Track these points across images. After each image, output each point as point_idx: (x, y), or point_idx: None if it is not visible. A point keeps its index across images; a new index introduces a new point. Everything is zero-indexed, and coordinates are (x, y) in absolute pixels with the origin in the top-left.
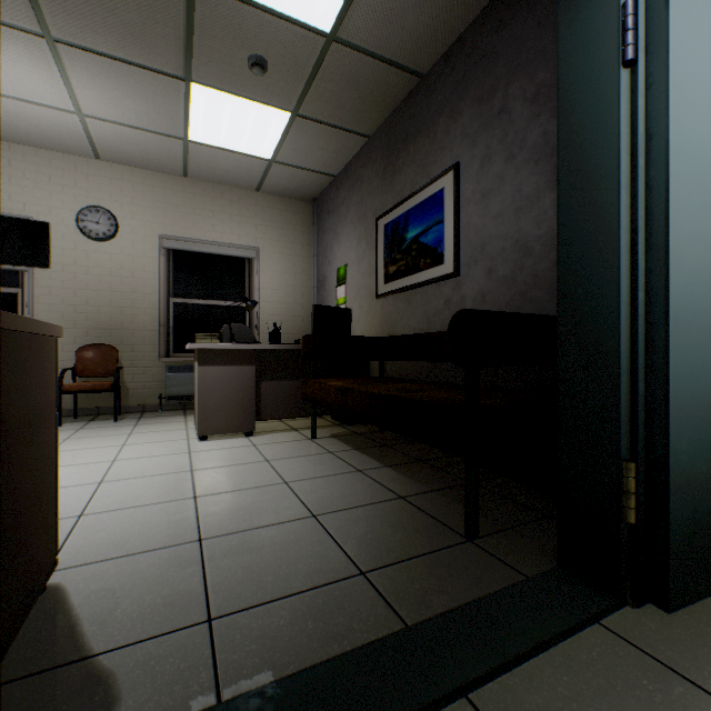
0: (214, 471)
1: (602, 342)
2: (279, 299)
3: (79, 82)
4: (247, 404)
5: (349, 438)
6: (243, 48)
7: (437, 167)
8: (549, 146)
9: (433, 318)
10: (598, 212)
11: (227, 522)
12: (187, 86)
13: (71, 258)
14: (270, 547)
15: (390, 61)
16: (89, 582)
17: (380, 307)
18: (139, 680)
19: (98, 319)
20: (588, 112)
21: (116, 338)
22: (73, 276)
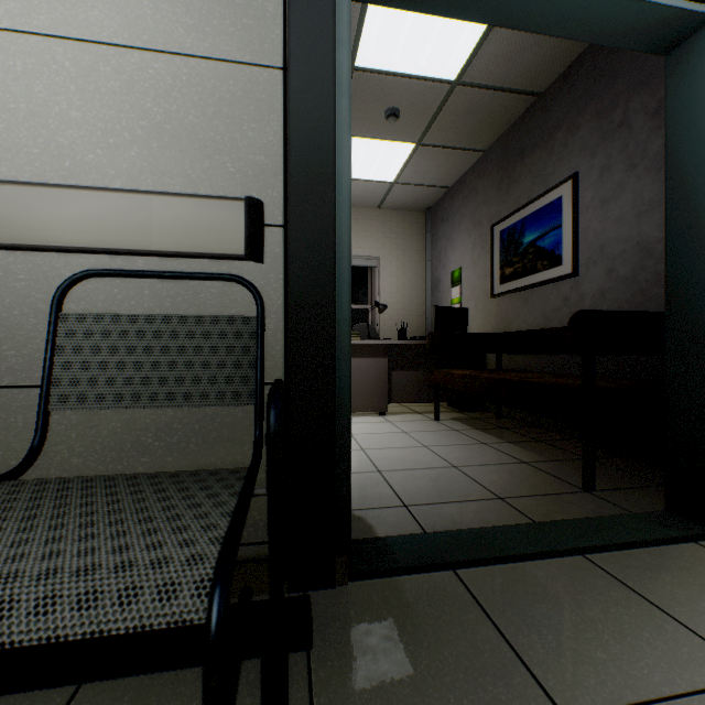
0: (368, 436)
1: (703, 334)
2: (396, 301)
3: None
4: (381, 389)
5: (468, 421)
6: (382, 105)
7: (554, 177)
8: None
9: (550, 315)
10: (699, 234)
11: (392, 464)
12: None
13: None
14: (428, 479)
15: (508, 89)
16: None
17: (495, 305)
18: (379, 521)
19: None
20: (691, 156)
21: None
22: None
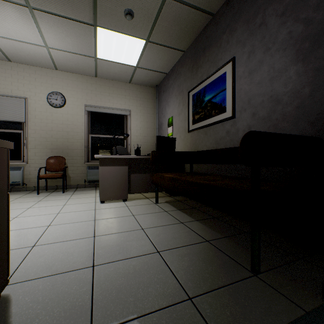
0: (106, 221)
1: None
2: (140, 134)
3: (45, 30)
4: (123, 185)
5: (175, 203)
6: (121, 5)
7: (221, 61)
8: (293, 39)
9: (219, 141)
10: None
11: (109, 254)
12: (95, 29)
13: (45, 116)
14: (132, 273)
15: (196, 7)
16: (25, 295)
17: (190, 136)
18: None
19: (56, 144)
20: None
21: (64, 153)
22: (45, 124)
